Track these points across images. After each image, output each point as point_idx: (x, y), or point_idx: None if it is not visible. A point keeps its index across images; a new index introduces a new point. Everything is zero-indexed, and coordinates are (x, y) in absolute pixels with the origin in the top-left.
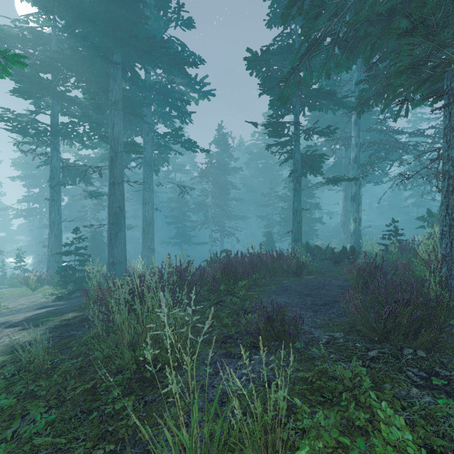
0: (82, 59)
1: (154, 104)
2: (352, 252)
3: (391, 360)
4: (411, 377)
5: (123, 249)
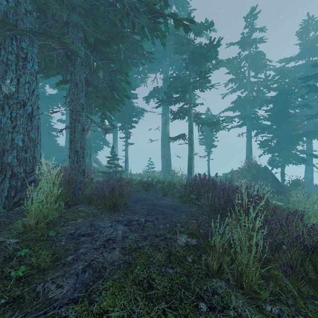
0: None
1: None
2: None
3: None
4: None
5: None
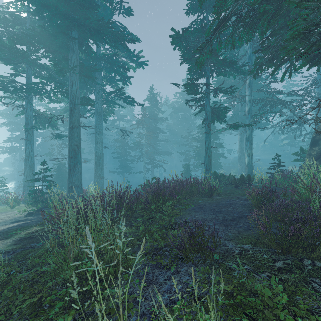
0: (49, 35)
1: (103, 71)
2: (248, 178)
3: (296, 270)
4: (317, 288)
5: (80, 176)
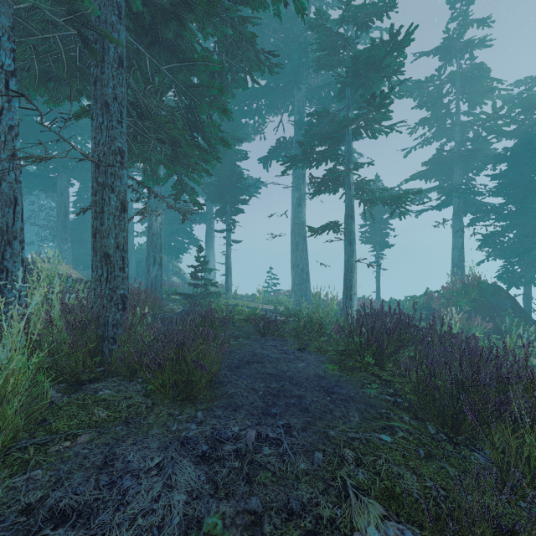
0: None
1: None
2: None
3: None
4: None
5: None
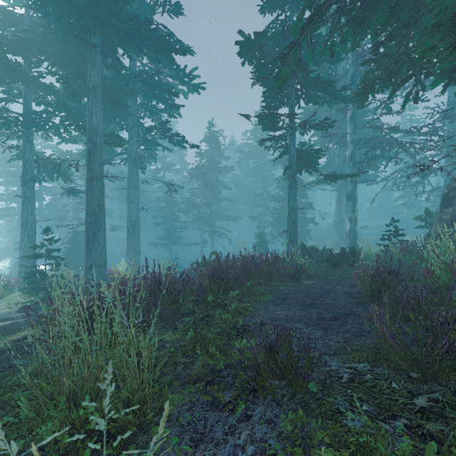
0: (56, 40)
1: (140, 97)
2: (352, 253)
3: (451, 414)
4: None
5: (103, 251)
